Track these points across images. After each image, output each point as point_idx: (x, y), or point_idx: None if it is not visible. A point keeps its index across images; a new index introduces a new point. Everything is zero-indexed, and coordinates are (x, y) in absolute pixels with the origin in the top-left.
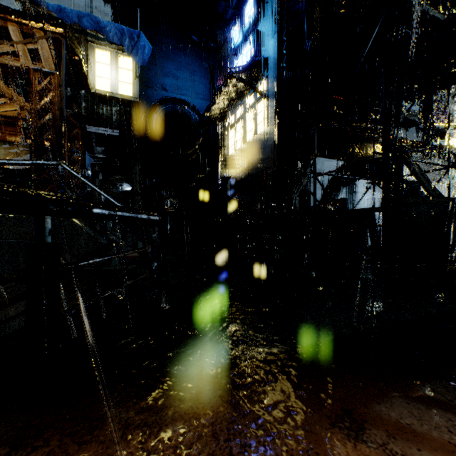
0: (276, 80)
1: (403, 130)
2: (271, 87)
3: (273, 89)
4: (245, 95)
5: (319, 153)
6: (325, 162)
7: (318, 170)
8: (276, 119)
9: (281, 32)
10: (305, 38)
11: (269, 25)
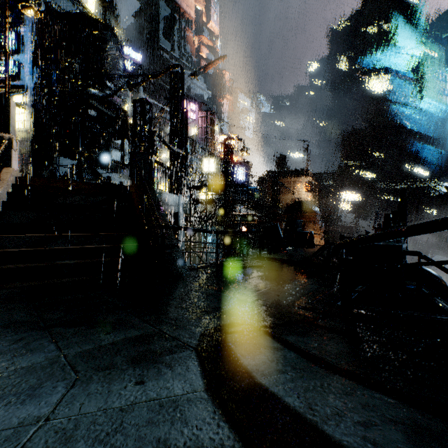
0: (31, 104)
1: (115, 152)
2: (28, 105)
3: (29, 107)
4: (0, 94)
5: (61, 154)
6: (65, 160)
7: (60, 163)
8: (31, 127)
9: (35, 76)
10: (53, 84)
11: (26, 66)
